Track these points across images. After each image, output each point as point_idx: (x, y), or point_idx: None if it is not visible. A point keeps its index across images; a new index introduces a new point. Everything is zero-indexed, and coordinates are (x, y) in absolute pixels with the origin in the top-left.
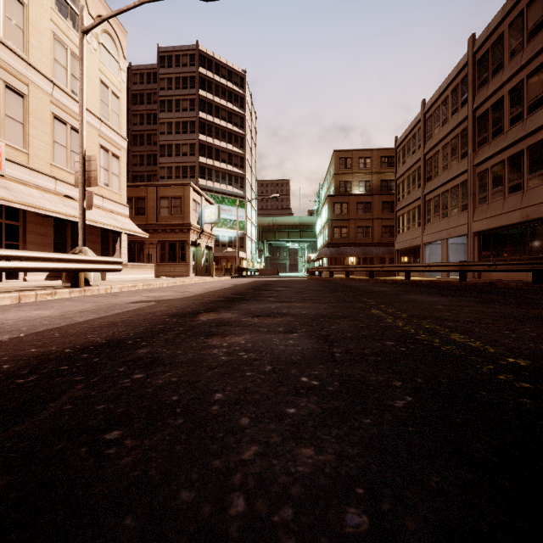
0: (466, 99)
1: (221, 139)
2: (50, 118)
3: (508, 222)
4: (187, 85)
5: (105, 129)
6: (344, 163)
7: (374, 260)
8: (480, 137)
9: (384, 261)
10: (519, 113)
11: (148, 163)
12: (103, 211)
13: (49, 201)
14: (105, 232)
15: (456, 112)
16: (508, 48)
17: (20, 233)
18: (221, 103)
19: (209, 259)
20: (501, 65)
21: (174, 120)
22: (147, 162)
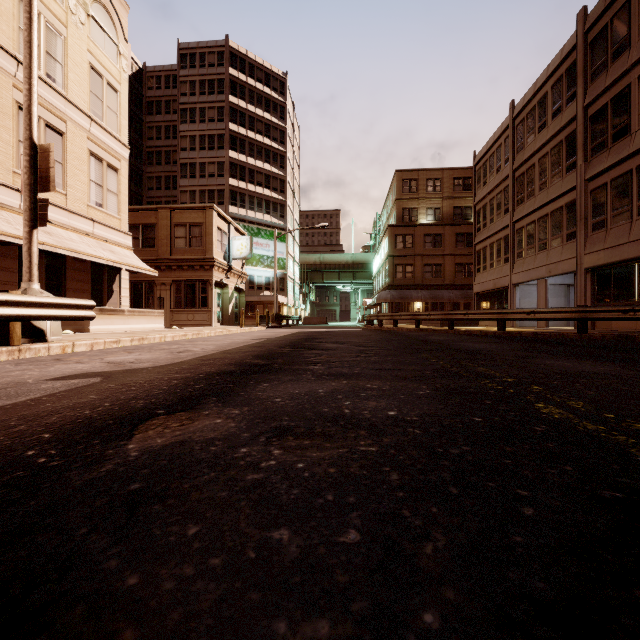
0: (573, 94)
1: (256, 157)
2: (13, 108)
3: (638, 254)
4: (215, 89)
5: (97, 131)
6: (409, 186)
7: (446, 305)
8: (595, 141)
9: (458, 307)
10: None
11: (167, 186)
12: (94, 240)
13: (8, 222)
14: (97, 268)
15: (559, 112)
16: (638, 19)
17: None
18: (256, 112)
19: (240, 304)
20: (626, 43)
21: (198, 132)
22: (165, 185)
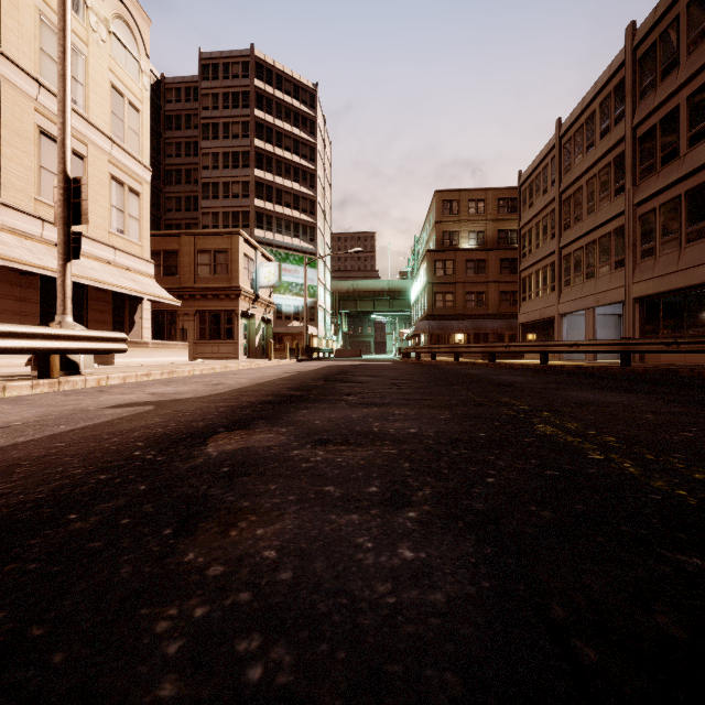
0: (622, 113)
1: (284, 176)
2: (34, 133)
3: (687, 283)
4: (239, 103)
5: (119, 153)
6: (449, 207)
7: (489, 337)
8: (643, 164)
9: (503, 339)
10: (704, 127)
11: (187, 208)
12: (116, 268)
13: (31, 251)
14: (119, 298)
15: (608, 132)
16: (686, 37)
17: None
18: (284, 127)
19: (268, 335)
20: (674, 62)
21: (221, 149)
22: (185, 207)
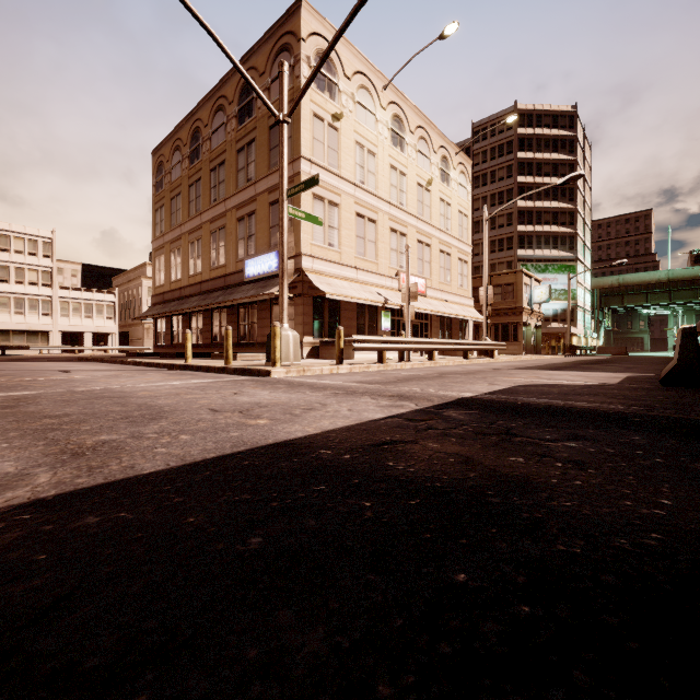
0: None
1: (543, 199)
2: (438, 253)
3: None
4: (504, 152)
5: (460, 245)
6: None
7: None
8: None
9: None
10: None
11: None
12: (461, 306)
13: (442, 307)
14: (460, 321)
15: None
16: None
17: (428, 328)
18: (543, 157)
19: (537, 337)
20: None
21: (489, 193)
22: None
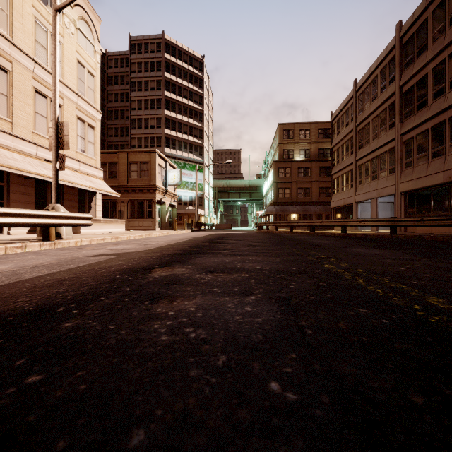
0: (393, 77)
1: (183, 114)
2: (32, 92)
3: (432, 183)
4: (155, 68)
5: (82, 103)
6: (287, 134)
7: (313, 216)
8: (406, 109)
9: (321, 217)
10: (442, 88)
11: (122, 134)
12: (80, 174)
13: (30, 164)
14: (82, 192)
15: (385, 89)
16: (432, 32)
17: (4, 192)
18: (183, 83)
19: (173, 215)
20: (425, 47)
21: (143, 97)
22: (120, 133)
